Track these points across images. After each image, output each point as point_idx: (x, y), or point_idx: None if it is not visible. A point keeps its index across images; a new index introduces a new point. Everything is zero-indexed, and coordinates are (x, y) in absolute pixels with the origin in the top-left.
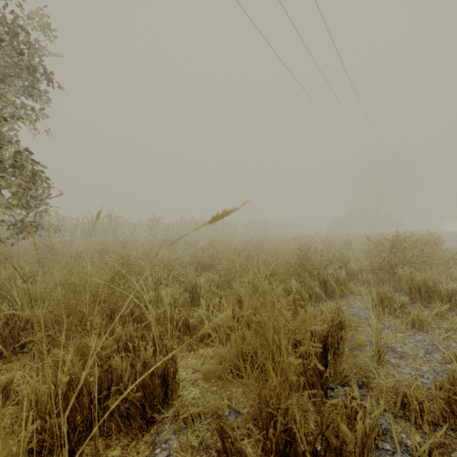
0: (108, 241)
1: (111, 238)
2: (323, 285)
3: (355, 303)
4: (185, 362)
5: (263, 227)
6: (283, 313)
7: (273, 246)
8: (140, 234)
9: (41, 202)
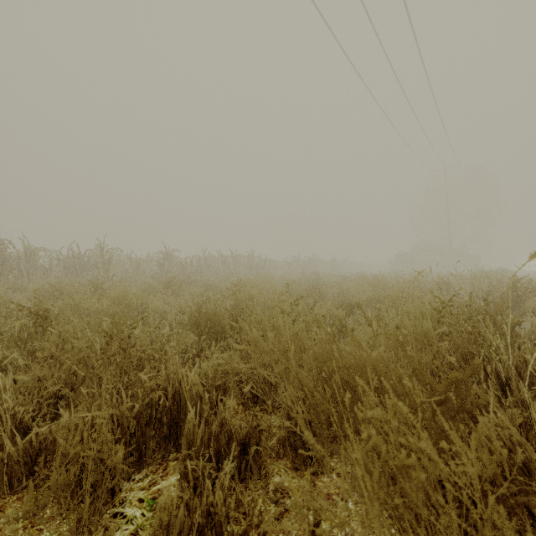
0: (97, 282)
1: (102, 278)
2: (500, 387)
3: None
4: None
5: (311, 264)
6: None
7: (334, 289)
8: (149, 273)
9: None
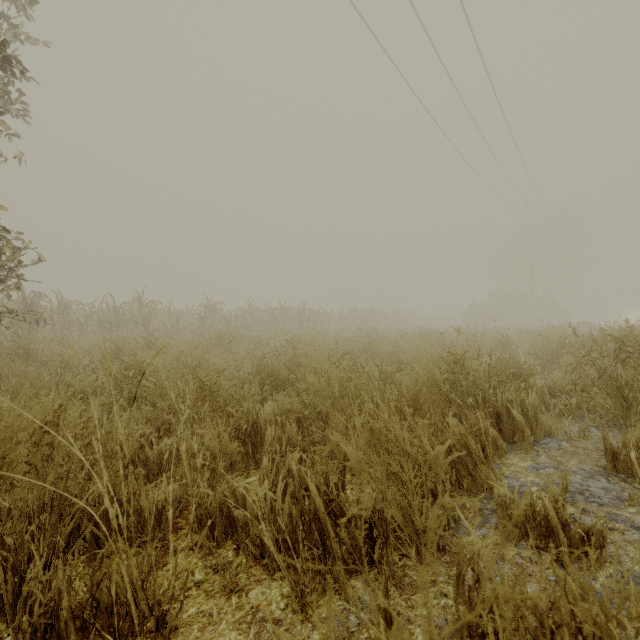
0: (136, 338)
1: (141, 334)
2: (495, 421)
3: (569, 461)
4: (210, 639)
5: (370, 317)
6: (466, 532)
7: (389, 346)
8: (188, 328)
9: (8, 273)
